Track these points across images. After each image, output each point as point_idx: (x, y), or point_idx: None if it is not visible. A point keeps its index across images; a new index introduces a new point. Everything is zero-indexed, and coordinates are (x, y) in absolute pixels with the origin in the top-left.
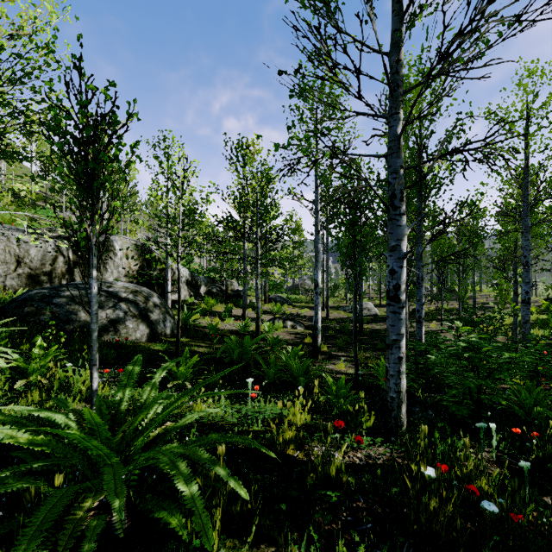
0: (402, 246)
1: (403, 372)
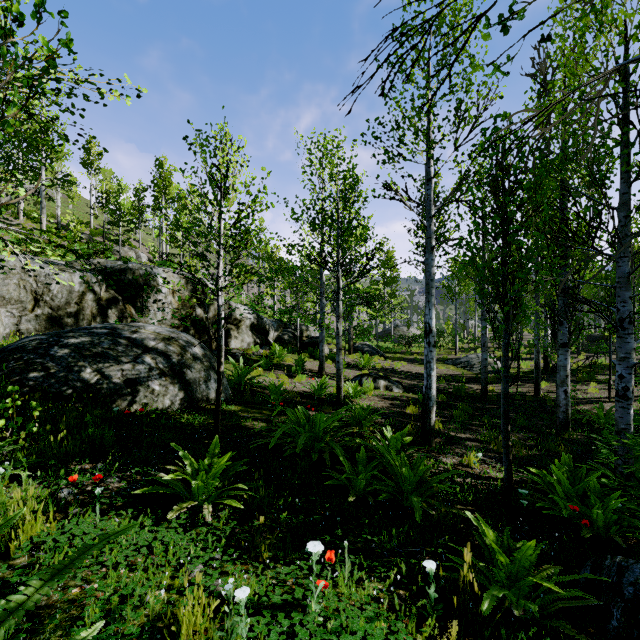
0: None
1: None
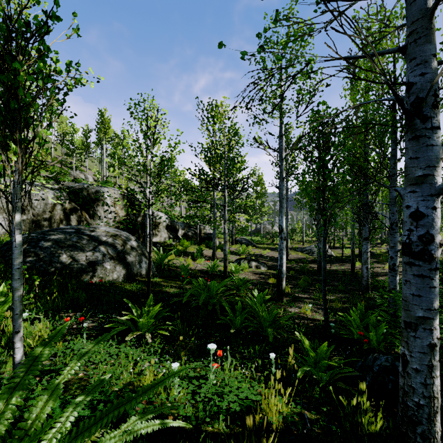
0: (435, 176)
1: (435, 366)
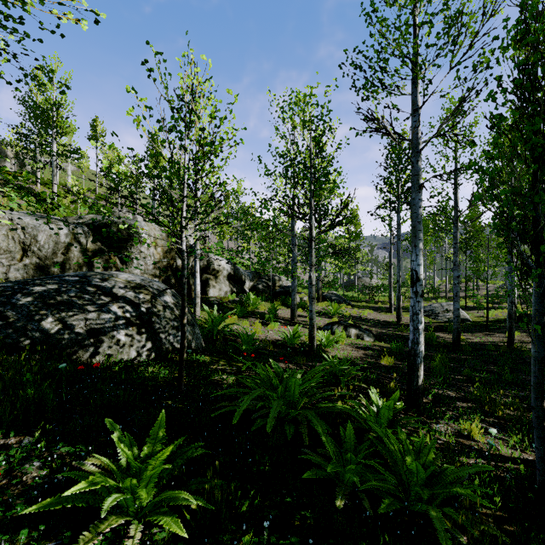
0: None
1: None
